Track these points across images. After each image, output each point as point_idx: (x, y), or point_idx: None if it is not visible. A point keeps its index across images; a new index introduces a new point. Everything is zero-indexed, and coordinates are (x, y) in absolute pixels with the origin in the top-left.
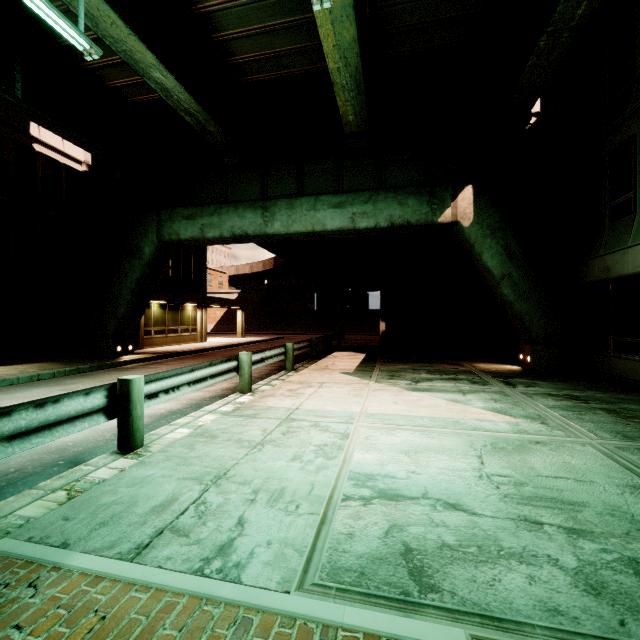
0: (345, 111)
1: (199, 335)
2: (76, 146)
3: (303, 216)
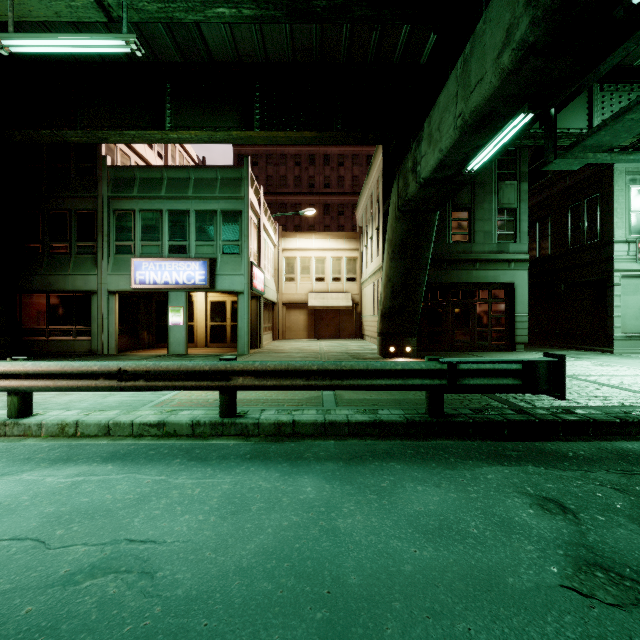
0: None
1: None
2: None
3: None
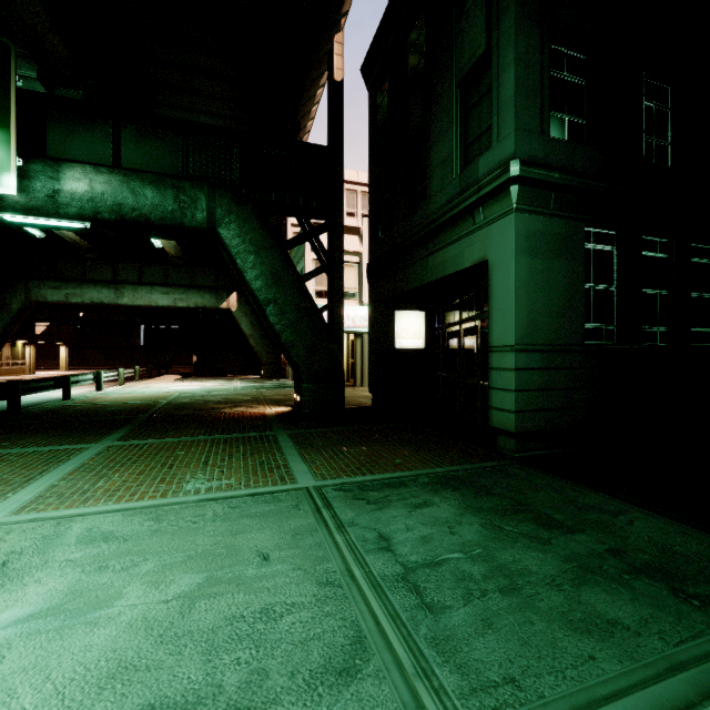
0: (170, 251)
1: (28, 368)
2: None
3: (144, 296)
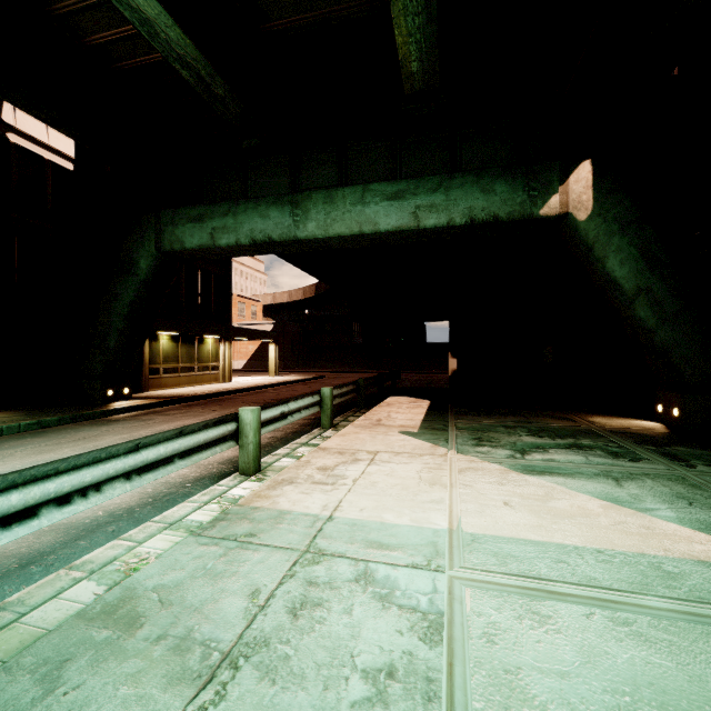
0: (406, 54)
1: (222, 374)
2: (66, 139)
3: (347, 213)
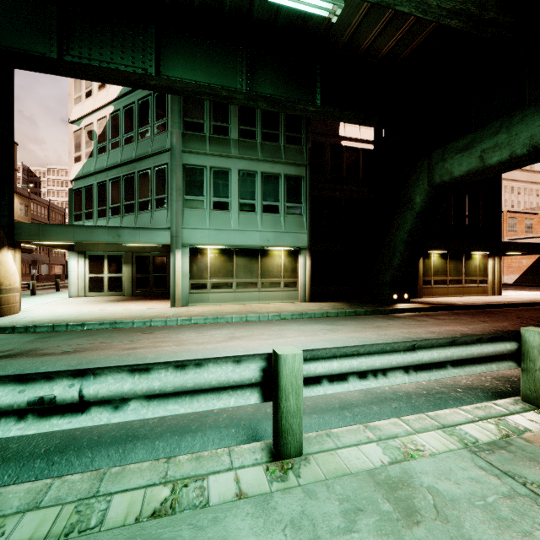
0: None
1: (490, 287)
2: (369, 131)
3: None
